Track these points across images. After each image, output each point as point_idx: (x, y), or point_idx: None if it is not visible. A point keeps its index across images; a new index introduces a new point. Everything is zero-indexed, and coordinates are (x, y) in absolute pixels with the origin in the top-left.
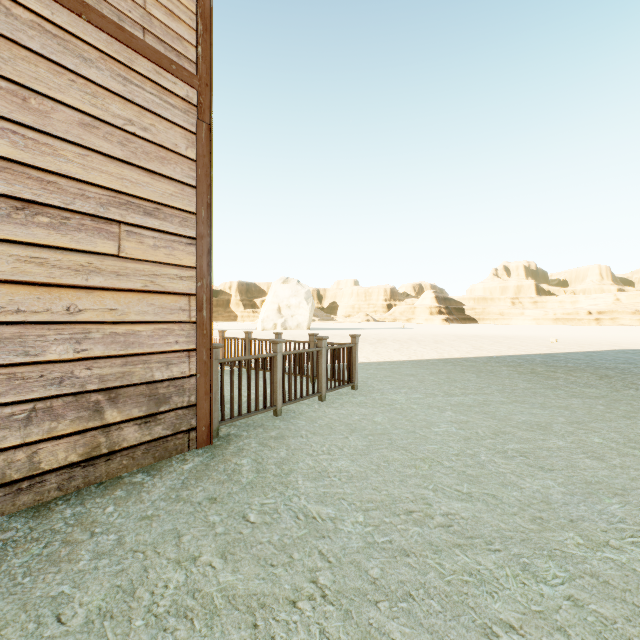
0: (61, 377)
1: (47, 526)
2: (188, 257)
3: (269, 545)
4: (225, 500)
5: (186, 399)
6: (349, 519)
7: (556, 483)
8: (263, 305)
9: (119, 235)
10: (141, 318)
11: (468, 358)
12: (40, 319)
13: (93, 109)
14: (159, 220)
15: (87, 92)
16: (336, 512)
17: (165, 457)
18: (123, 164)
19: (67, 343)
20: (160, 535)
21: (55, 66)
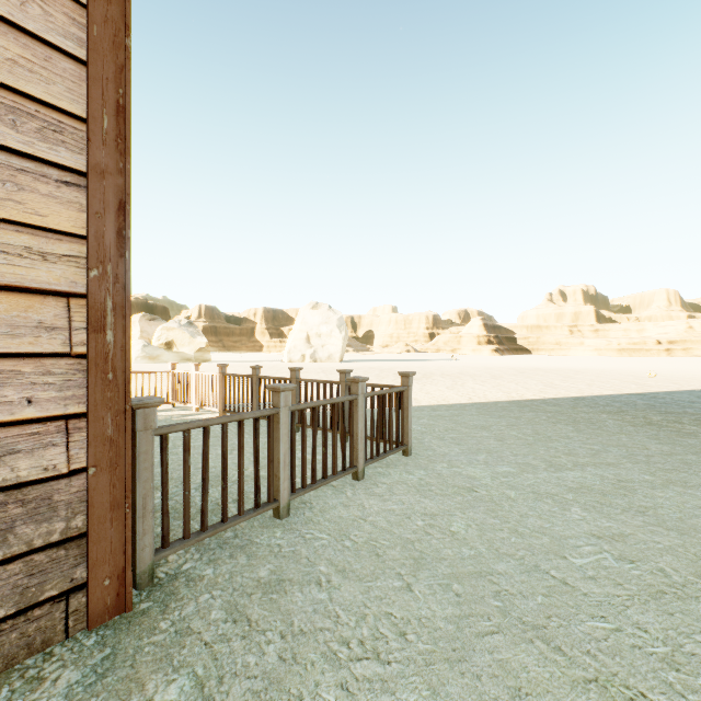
0: None
1: None
2: (65, 212)
3: None
4: None
5: (59, 526)
6: None
7: None
8: (290, 334)
9: None
10: None
11: (546, 400)
12: None
13: None
14: None
15: None
16: None
17: None
18: None
19: None
20: None
21: None
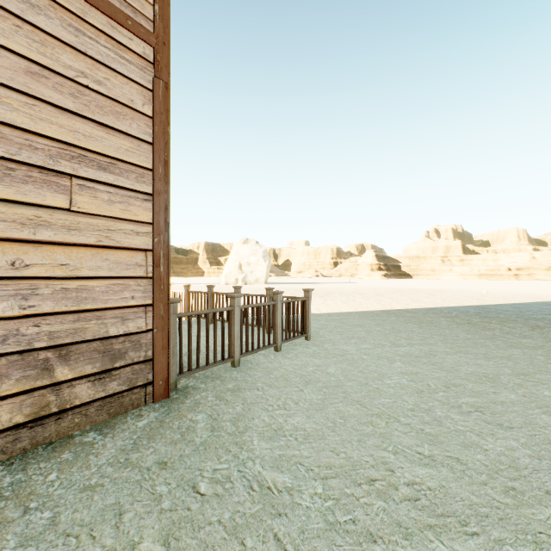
0: (5, 335)
1: None
2: (145, 213)
3: (219, 526)
4: (176, 465)
5: (143, 354)
6: (307, 490)
7: (519, 444)
8: (226, 262)
9: (70, 189)
10: (95, 273)
11: (408, 309)
12: None
13: (41, 58)
14: (114, 175)
15: (35, 39)
16: (293, 481)
17: (120, 413)
18: (75, 116)
19: (12, 299)
20: (100, 512)
21: None
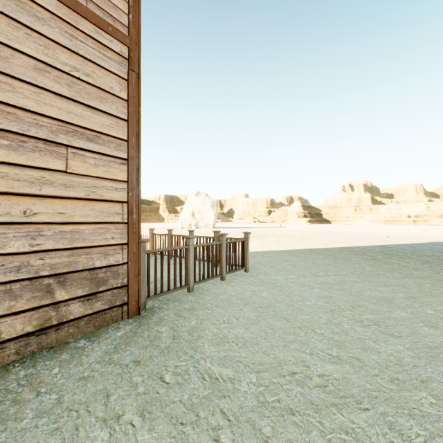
0: (19, 266)
1: (3, 386)
2: (121, 173)
3: (180, 404)
4: (147, 363)
5: (120, 281)
6: (245, 380)
7: (405, 348)
8: (182, 211)
9: (66, 156)
10: (84, 220)
11: (327, 248)
12: (1, 220)
13: (45, 57)
14: (99, 145)
15: (40, 44)
16: (234, 373)
17: (103, 326)
18: (70, 101)
19: (24, 239)
20: (92, 394)
21: (14, 22)
